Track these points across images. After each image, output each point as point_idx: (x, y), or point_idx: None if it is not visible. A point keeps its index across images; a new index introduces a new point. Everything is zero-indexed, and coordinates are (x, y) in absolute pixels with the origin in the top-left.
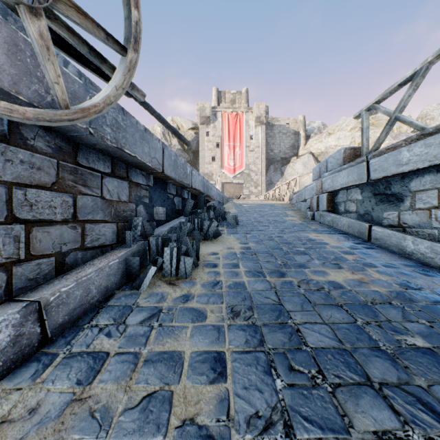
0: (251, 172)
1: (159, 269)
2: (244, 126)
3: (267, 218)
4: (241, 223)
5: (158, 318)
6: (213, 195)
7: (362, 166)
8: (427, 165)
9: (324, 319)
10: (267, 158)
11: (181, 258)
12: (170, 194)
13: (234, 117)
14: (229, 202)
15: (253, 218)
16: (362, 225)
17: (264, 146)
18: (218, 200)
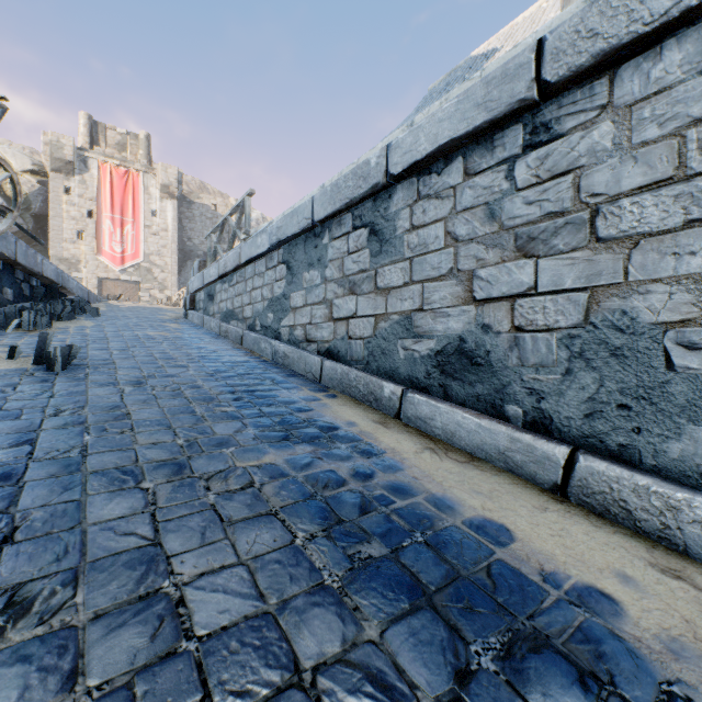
0: (155, 266)
1: (17, 328)
2: (141, 194)
3: (138, 315)
4: (105, 316)
5: (28, 336)
6: (72, 288)
7: (202, 275)
8: (216, 278)
9: (125, 338)
10: (183, 249)
11: (39, 318)
12: (18, 279)
13: (122, 175)
14: (101, 302)
15: (122, 315)
16: (202, 317)
17: (176, 231)
18: (80, 295)
